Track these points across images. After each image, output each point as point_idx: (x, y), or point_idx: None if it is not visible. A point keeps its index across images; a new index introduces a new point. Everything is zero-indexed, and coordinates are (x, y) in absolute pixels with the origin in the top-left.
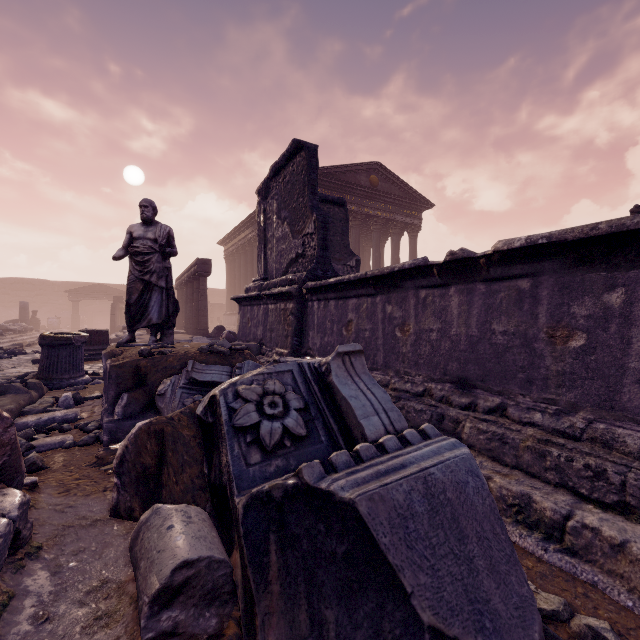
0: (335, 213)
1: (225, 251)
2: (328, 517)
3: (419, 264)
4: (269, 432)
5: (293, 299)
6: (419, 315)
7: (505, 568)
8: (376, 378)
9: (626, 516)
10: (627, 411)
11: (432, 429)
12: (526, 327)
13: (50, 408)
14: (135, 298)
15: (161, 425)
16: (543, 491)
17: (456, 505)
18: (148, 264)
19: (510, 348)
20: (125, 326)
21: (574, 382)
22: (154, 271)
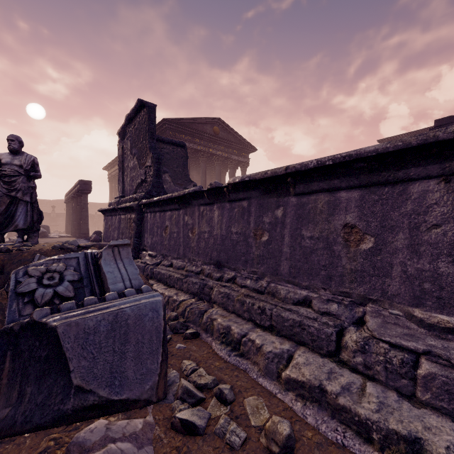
0: (178, 152)
1: (109, 175)
2: (42, 337)
3: (196, 190)
4: (41, 295)
5: (135, 211)
6: (200, 222)
7: (147, 356)
8: (179, 264)
9: (272, 332)
10: (282, 275)
11: (147, 288)
12: (245, 229)
13: None
14: (3, 209)
15: None
16: (239, 324)
17: (131, 326)
18: (14, 184)
19: (239, 242)
20: None
21: (264, 261)
22: (20, 189)
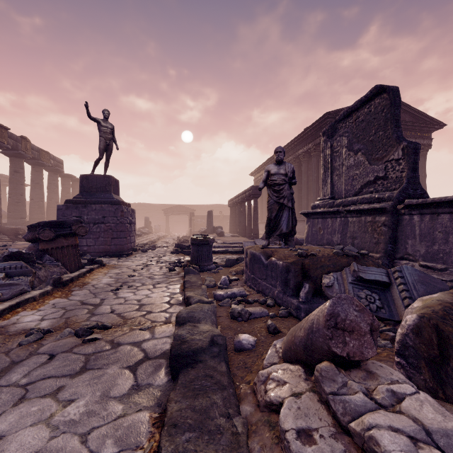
0: None
1: (254, 179)
2: None
3: None
4: None
5: (386, 213)
6: None
7: None
8: None
9: None
10: None
11: None
12: None
13: (219, 285)
14: (274, 215)
15: (434, 321)
16: None
17: None
18: (282, 191)
19: None
20: (202, 231)
21: None
22: (285, 196)
